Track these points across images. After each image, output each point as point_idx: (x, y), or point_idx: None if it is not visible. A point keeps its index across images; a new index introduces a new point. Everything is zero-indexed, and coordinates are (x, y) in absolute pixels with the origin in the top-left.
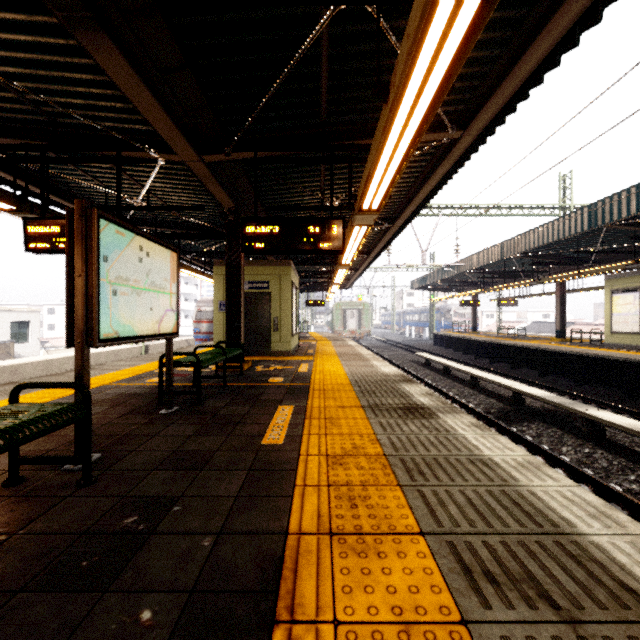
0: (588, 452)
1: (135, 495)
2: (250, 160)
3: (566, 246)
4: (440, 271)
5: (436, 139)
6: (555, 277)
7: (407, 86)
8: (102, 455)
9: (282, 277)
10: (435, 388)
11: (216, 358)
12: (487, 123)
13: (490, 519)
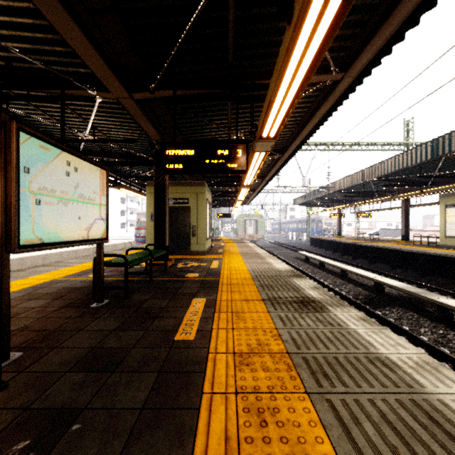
0: (442, 333)
1: (38, 406)
2: (171, 98)
3: (411, 172)
4: (315, 191)
5: (322, 80)
6: (403, 195)
7: (311, 3)
8: (25, 353)
9: (199, 195)
10: (314, 279)
11: (143, 258)
12: (365, 65)
13: (413, 444)
